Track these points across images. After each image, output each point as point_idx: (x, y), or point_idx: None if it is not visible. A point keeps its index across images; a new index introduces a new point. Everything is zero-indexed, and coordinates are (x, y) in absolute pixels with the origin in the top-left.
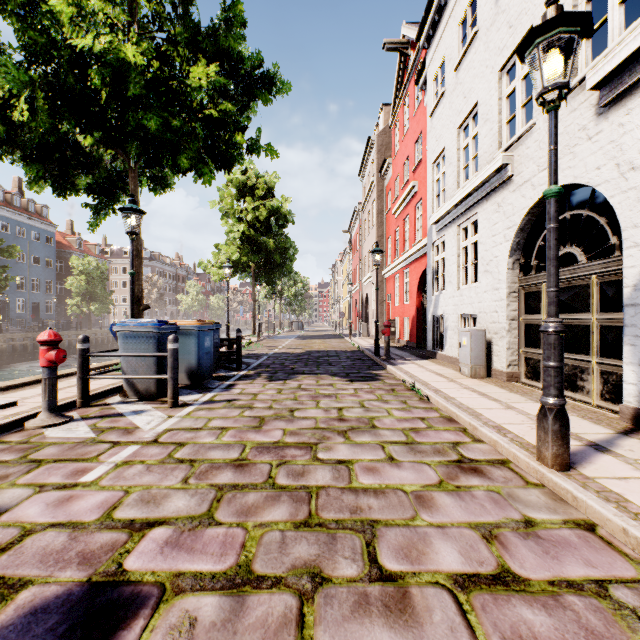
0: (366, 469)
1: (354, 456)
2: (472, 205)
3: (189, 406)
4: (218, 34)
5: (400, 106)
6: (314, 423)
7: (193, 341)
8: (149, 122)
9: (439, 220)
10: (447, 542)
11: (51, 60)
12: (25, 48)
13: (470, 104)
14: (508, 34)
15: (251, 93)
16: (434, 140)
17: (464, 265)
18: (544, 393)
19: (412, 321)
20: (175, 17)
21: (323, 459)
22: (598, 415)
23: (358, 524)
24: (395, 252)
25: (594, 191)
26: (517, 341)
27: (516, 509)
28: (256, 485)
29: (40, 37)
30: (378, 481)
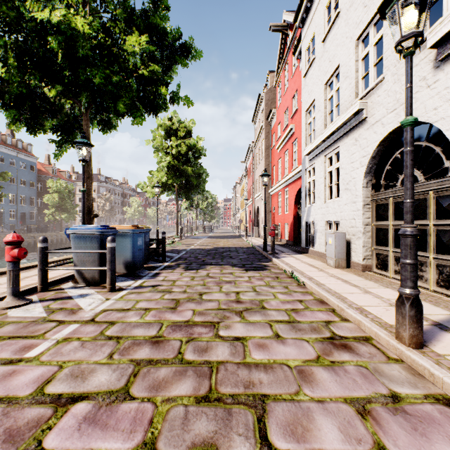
0: (257, 345)
1: (248, 333)
2: (335, 140)
3: (123, 290)
4: (148, 14)
5: (282, 71)
6: (217, 305)
7: (129, 241)
8: (94, 76)
9: (311, 152)
10: (327, 418)
11: (21, 30)
12: (0, 20)
13: (334, 66)
14: (363, 12)
15: (173, 58)
16: (307, 94)
17: (329, 185)
18: (402, 285)
19: (290, 226)
20: (117, 3)
21: (223, 336)
22: (436, 298)
23: (251, 399)
24: (278, 176)
25: (431, 127)
26: (370, 241)
27: (383, 384)
28: (167, 360)
29: (11, 12)
30: (267, 356)
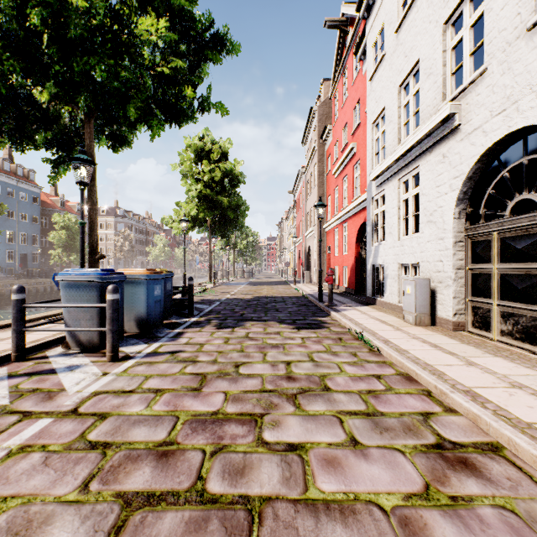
0: (324, 461)
1: (308, 437)
2: (414, 158)
3: (130, 360)
4: None
5: (339, 78)
6: (260, 383)
7: (142, 290)
8: (93, 68)
9: (379, 175)
10: None
11: None
12: None
13: (412, 62)
14: None
15: (202, 54)
16: (374, 102)
17: (404, 217)
18: None
19: (351, 270)
20: None
21: (269, 442)
22: None
23: None
24: (335, 208)
25: None
26: (463, 290)
27: None
28: (178, 495)
29: None
30: (343, 486)
